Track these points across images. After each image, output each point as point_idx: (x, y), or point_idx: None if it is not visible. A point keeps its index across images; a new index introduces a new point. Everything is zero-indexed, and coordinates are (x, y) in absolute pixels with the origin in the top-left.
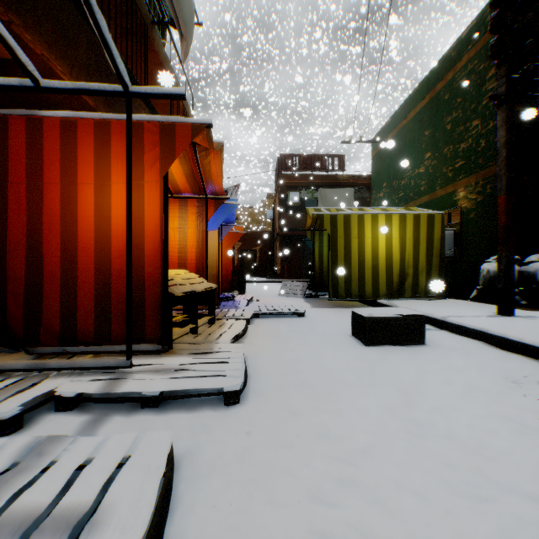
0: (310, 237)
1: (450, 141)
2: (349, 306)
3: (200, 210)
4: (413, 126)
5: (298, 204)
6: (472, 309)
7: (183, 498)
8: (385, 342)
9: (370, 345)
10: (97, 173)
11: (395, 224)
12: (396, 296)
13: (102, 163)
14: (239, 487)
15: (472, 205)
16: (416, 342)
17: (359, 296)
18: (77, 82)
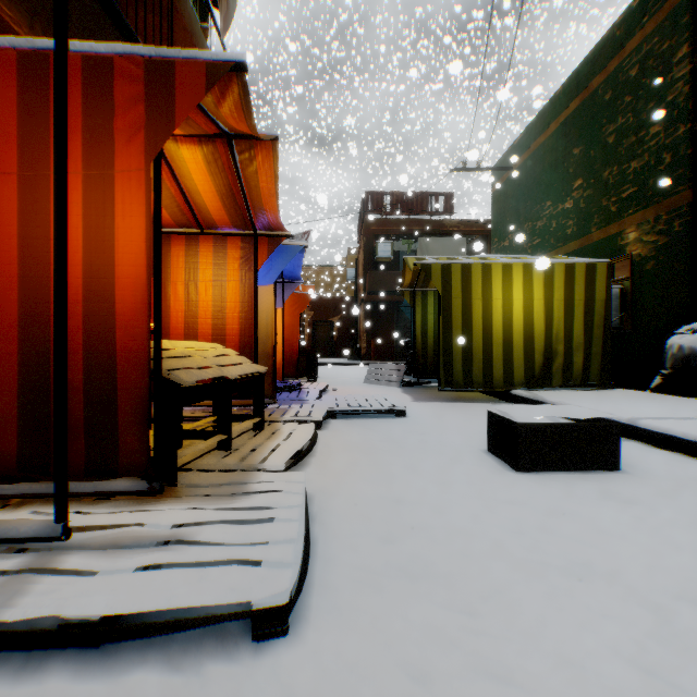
0: (409, 300)
1: (614, 159)
2: (469, 400)
3: (246, 254)
4: (555, 144)
5: (390, 259)
6: (667, 406)
7: None
8: (550, 465)
9: (526, 471)
10: (24, 153)
11: (537, 278)
12: (538, 384)
13: (34, 135)
14: None
15: (649, 252)
16: (604, 465)
17: (483, 385)
18: None
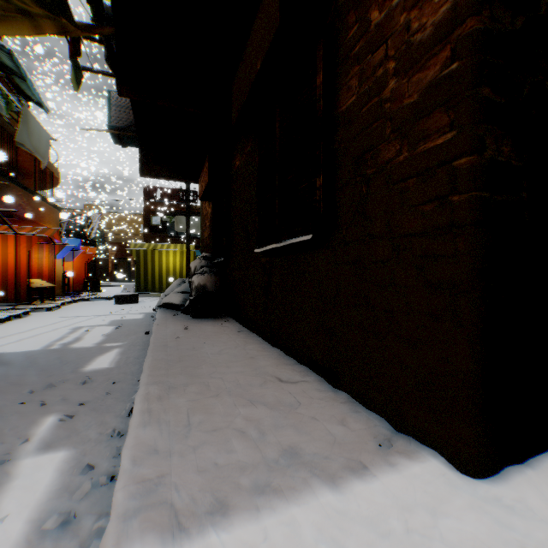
0: None
1: None
2: (149, 296)
3: (53, 250)
4: None
5: (160, 226)
6: None
7: (33, 315)
8: (122, 303)
9: (116, 304)
10: (5, 250)
11: (171, 255)
12: None
13: (7, 247)
14: (44, 314)
15: None
16: (134, 302)
17: (152, 291)
18: (2, 231)
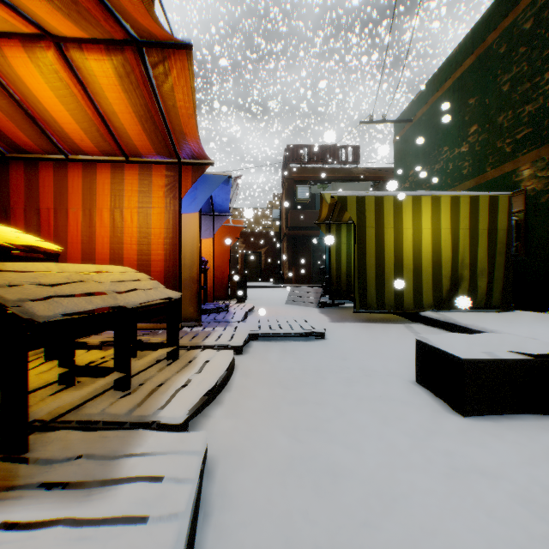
0: (325, 232)
1: (508, 105)
2: (381, 320)
3: (171, 182)
4: (452, 96)
5: (308, 200)
6: None
7: None
8: (500, 408)
9: (472, 415)
10: None
11: (444, 209)
12: (445, 306)
13: None
14: None
15: (543, 186)
16: None
17: (395, 307)
18: None
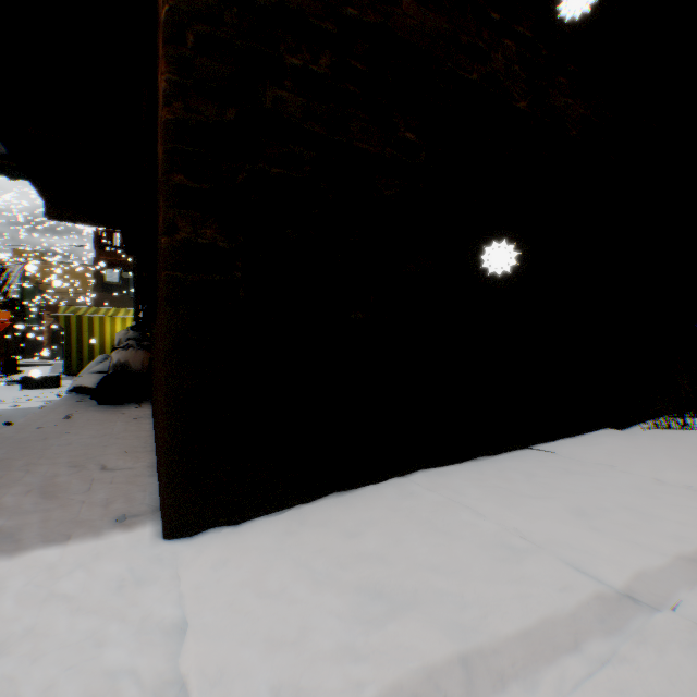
0: None
1: None
2: None
3: None
4: None
5: (119, 283)
6: None
7: None
8: (34, 387)
9: (25, 389)
10: None
11: (119, 323)
12: None
13: None
14: None
15: None
16: (53, 387)
17: None
18: None
